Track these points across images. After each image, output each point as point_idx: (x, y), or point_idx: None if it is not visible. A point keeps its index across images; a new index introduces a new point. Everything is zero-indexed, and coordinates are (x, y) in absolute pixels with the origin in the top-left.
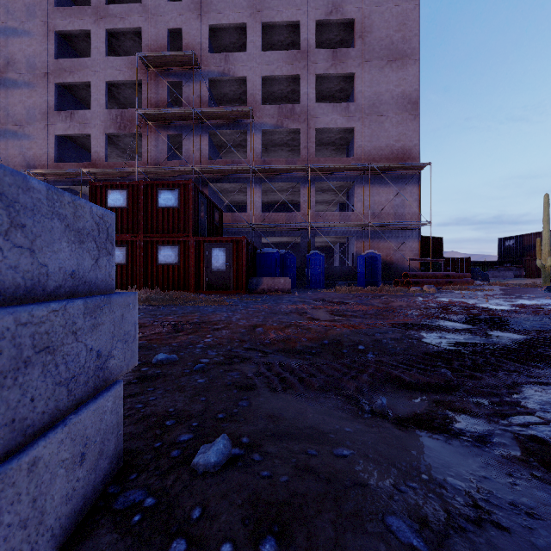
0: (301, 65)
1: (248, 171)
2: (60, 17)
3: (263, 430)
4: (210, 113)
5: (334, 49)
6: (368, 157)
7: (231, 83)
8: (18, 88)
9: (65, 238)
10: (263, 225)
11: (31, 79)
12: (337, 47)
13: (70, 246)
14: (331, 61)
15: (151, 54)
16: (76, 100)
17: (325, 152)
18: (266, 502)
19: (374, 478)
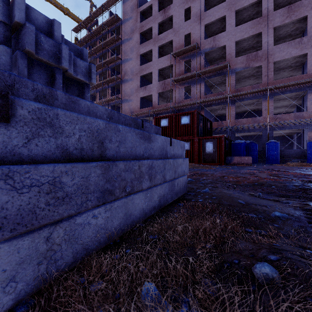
0: (262, 25)
1: (226, 97)
2: (141, 48)
3: (217, 192)
4: (205, 71)
5: (289, 5)
6: None
7: (216, 51)
8: (128, 82)
9: (180, 148)
10: (235, 127)
11: (132, 77)
12: (293, 1)
13: (180, 149)
14: (286, 14)
15: (177, 51)
16: (146, 80)
17: (283, 74)
18: (215, 195)
19: (241, 198)
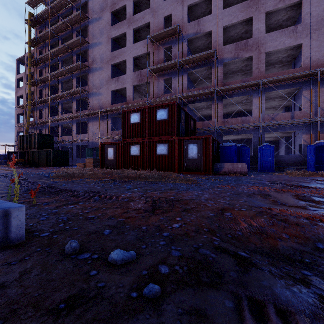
0: (253, 9)
1: (213, 92)
2: (113, 30)
3: None
4: (188, 60)
5: None
6: (315, 65)
7: (201, 38)
8: (97, 71)
9: None
10: (223, 127)
11: (102, 65)
12: None
13: None
14: None
15: (155, 34)
16: (120, 71)
17: (272, 70)
18: None
19: None
